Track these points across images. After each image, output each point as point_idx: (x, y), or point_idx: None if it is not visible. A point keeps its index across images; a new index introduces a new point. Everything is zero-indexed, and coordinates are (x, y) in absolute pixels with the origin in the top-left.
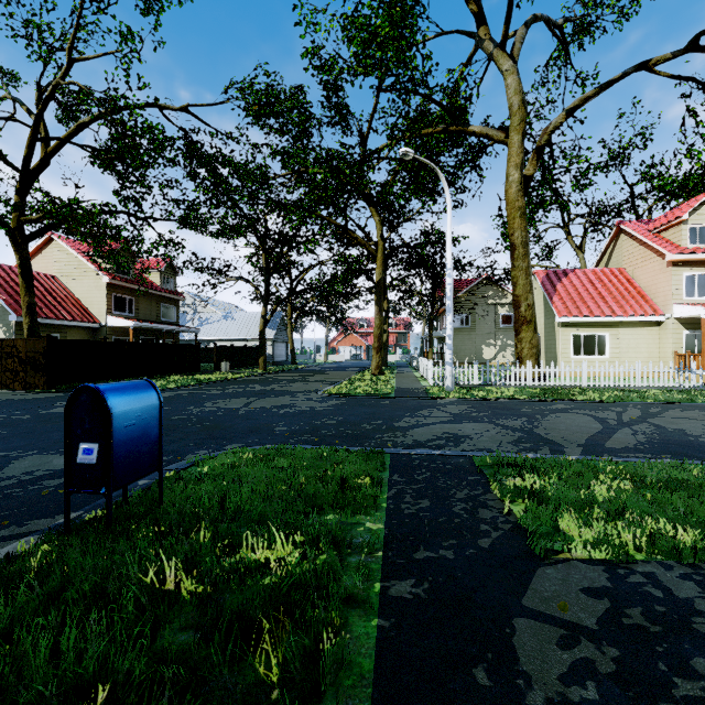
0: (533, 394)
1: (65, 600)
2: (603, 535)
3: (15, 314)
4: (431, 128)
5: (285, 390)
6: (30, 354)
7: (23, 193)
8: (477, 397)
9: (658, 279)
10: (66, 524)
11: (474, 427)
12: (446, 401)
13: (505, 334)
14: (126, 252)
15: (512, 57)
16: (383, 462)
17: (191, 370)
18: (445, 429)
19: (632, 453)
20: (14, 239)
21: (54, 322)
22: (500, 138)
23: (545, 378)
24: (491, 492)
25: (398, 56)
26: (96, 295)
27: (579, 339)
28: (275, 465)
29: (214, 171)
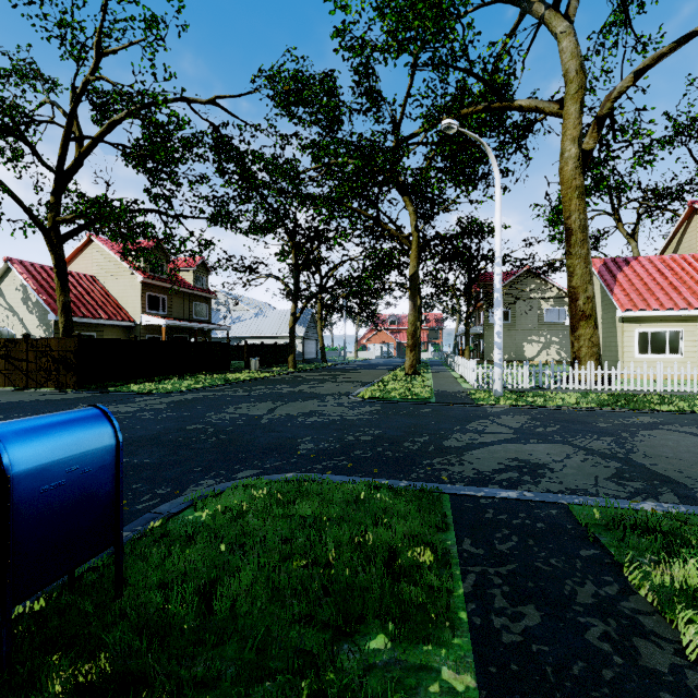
0: (603, 402)
1: None
2: None
3: (54, 313)
4: (471, 107)
5: (314, 392)
6: (62, 353)
7: (58, 193)
8: (533, 404)
9: None
10: None
11: (548, 451)
12: (498, 409)
13: (548, 330)
14: (159, 252)
15: (568, 18)
16: (444, 512)
17: (221, 368)
18: (511, 452)
19: None
20: (49, 239)
21: (91, 321)
22: (553, 110)
23: (609, 381)
24: (635, 593)
25: (436, 26)
26: (131, 294)
27: (647, 336)
28: (295, 514)
29: (242, 164)
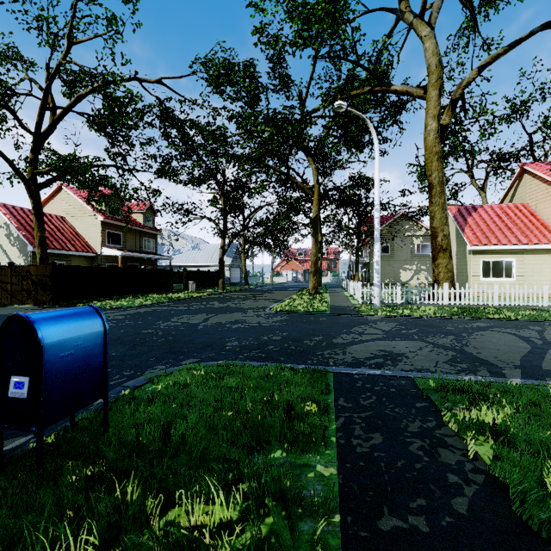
0: (453, 313)
1: None
2: None
3: (32, 246)
4: (359, 89)
5: (238, 307)
6: (40, 277)
7: (36, 151)
8: (402, 314)
9: None
10: None
11: (407, 345)
12: (376, 318)
13: (419, 260)
14: (116, 198)
15: (430, 25)
16: (327, 383)
17: (165, 290)
18: (380, 346)
19: None
20: (29, 187)
21: (61, 252)
22: (419, 94)
23: (460, 298)
24: (446, 425)
25: (332, 29)
26: (93, 231)
27: (488, 265)
28: (224, 385)
29: (182, 130)
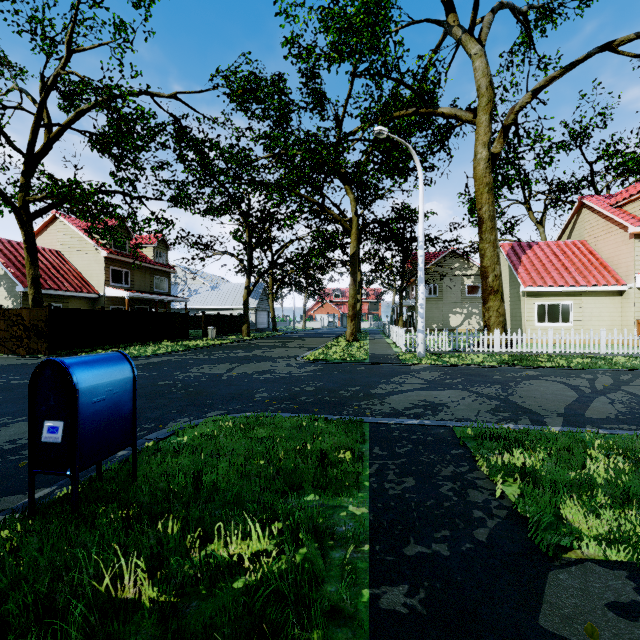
0: (503, 361)
1: (3, 617)
2: (618, 531)
3: (22, 285)
4: (402, 110)
5: (266, 356)
6: (33, 322)
7: (28, 175)
8: (448, 363)
9: (620, 250)
10: (30, 507)
11: (449, 395)
12: (419, 367)
13: (470, 303)
14: (122, 229)
15: (480, 42)
16: (363, 432)
17: (180, 337)
18: (421, 396)
19: (616, 424)
20: (20, 217)
21: (57, 292)
22: (468, 118)
23: (512, 345)
24: (478, 470)
25: (371, 43)
26: (95, 268)
27: (544, 308)
28: (254, 435)
29: (201, 153)
